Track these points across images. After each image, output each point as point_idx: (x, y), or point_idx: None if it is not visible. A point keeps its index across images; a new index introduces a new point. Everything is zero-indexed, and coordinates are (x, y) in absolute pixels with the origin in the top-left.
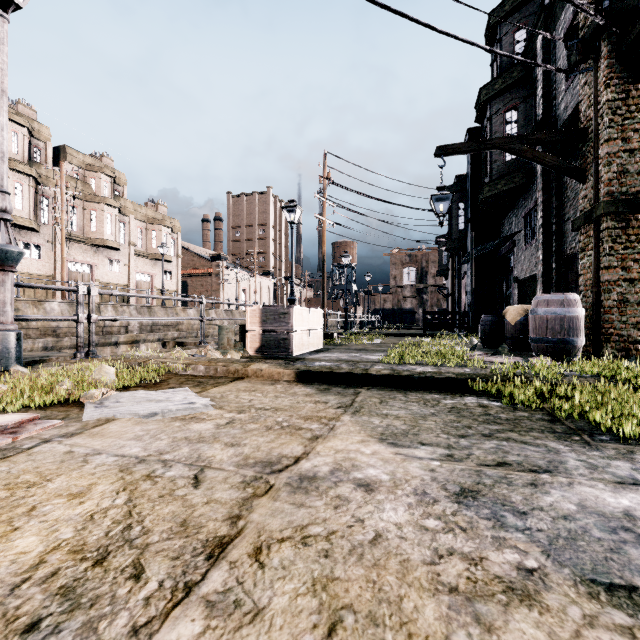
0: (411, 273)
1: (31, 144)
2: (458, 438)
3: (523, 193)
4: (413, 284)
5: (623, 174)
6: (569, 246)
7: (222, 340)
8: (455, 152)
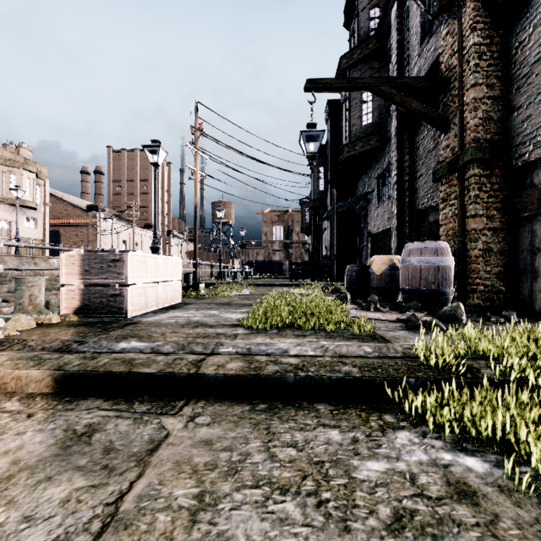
0: (279, 230)
1: None
2: None
3: (376, 156)
4: (281, 240)
5: (488, 121)
6: (421, 201)
7: (20, 298)
8: (326, 88)
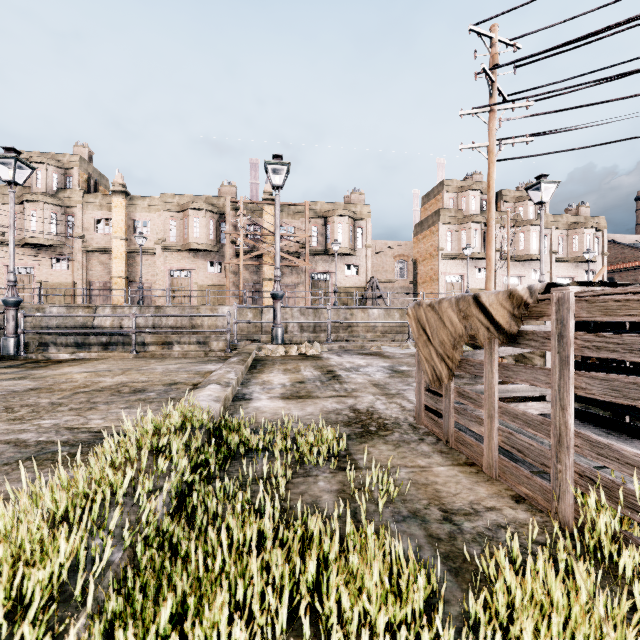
0: None
1: (481, 200)
2: None
3: None
4: None
5: None
6: None
7: None
8: None
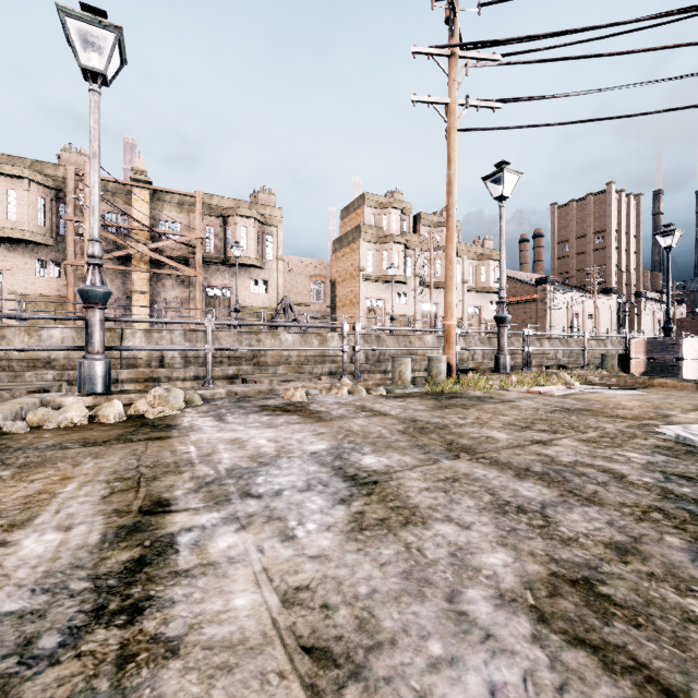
0: None
1: (401, 220)
2: None
3: None
4: None
5: None
6: None
7: (606, 365)
8: None
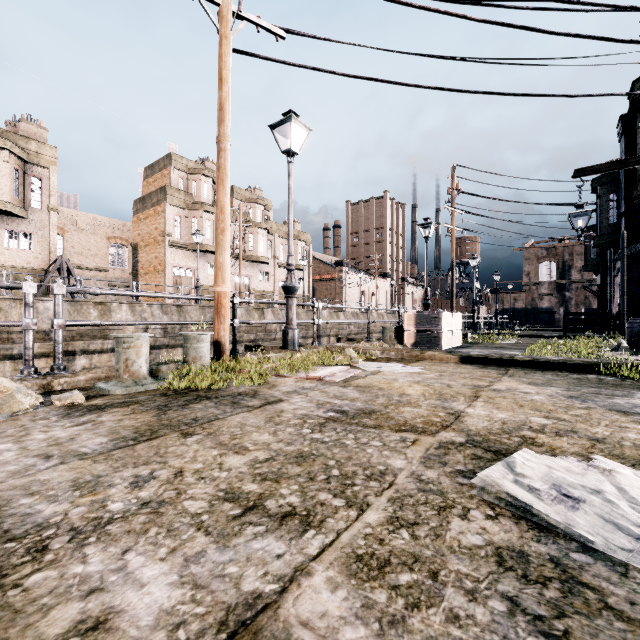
0: (549, 268)
1: (213, 189)
2: (575, 387)
3: None
4: (552, 280)
5: None
6: None
7: (385, 337)
8: (594, 173)
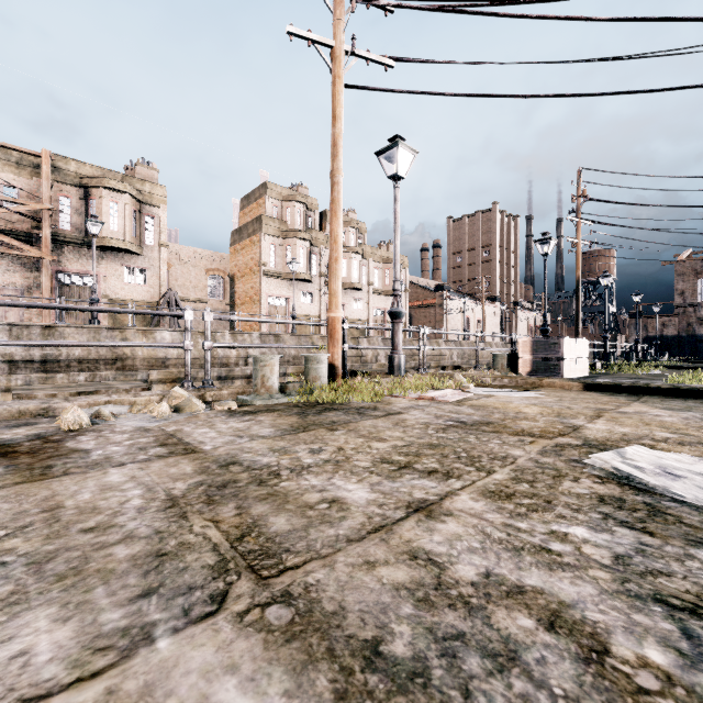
0: None
1: (306, 215)
2: None
3: None
4: None
5: None
6: None
7: (497, 365)
8: None
